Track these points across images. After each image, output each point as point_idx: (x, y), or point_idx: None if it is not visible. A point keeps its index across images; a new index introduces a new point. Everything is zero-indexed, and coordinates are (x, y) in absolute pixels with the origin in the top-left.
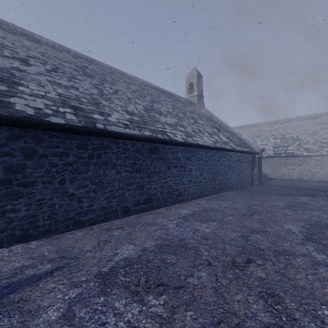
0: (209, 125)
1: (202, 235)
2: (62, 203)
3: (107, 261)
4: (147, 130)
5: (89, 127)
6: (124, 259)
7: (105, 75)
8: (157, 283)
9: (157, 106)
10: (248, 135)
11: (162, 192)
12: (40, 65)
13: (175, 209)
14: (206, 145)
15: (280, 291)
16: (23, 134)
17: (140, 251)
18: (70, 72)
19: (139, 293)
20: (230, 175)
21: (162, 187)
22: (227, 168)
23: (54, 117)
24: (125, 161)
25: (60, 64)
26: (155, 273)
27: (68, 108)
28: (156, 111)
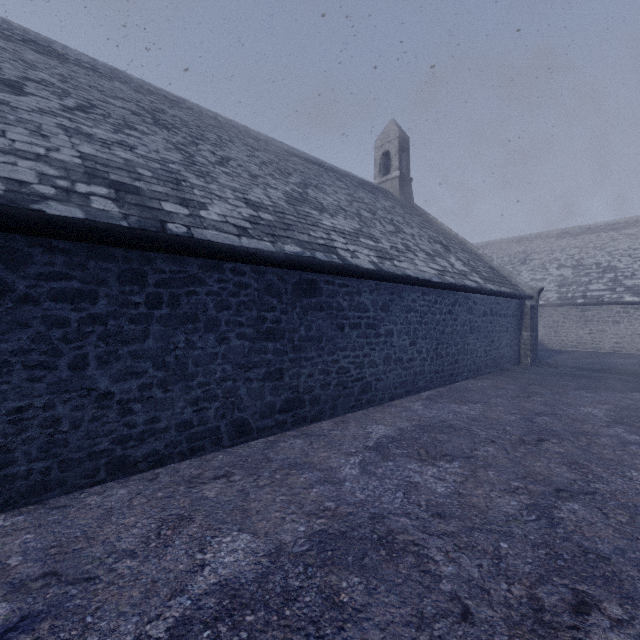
0: (427, 237)
1: (430, 503)
2: (78, 416)
3: (171, 595)
4: (292, 243)
5: (149, 231)
6: (220, 586)
7: (204, 129)
8: None
9: (314, 194)
10: (503, 261)
11: (326, 385)
12: (51, 96)
13: (355, 425)
14: (424, 278)
15: None
16: None
17: (267, 556)
18: (122, 115)
19: None
20: (474, 344)
21: (325, 373)
22: (468, 329)
23: (58, 202)
24: (240, 312)
25: (102, 101)
26: None
27: (101, 186)
28: (313, 205)
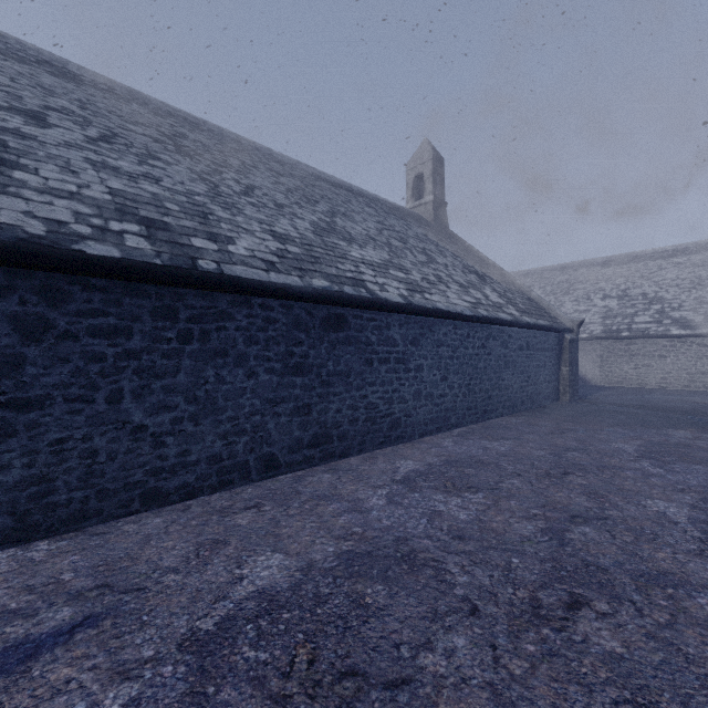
0: (461, 267)
1: (451, 528)
2: (114, 448)
3: (215, 600)
4: (320, 277)
5: (181, 268)
6: (258, 593)
7: (227, 154)
8: (338, 668)
9: (342, 223)
10: (546, 291)
11: (355, 421)
12: (74, 127)
13: (383, 460)
14: (456, 311)
15: (671, 701)
16: (17, 281)
17: (299, 571)
18: (144, 144)
19: (291, 702)
20: (509, 380)
21: (354, 409)
22: (502, 364)
23: (95, 242)
24: (268, 347)
25: (123, 128)
26: (335, 637)
27: (132, 223)
28: (341, 235)
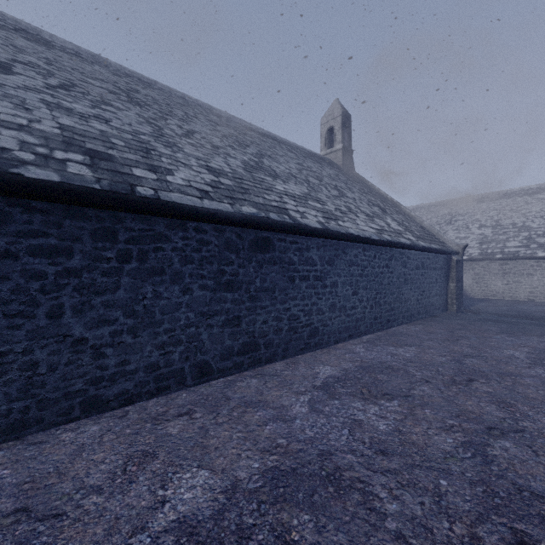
0: (366, 201)
1: (373, 440)
2: (55, 359)
3: (132, 532)
4: (249, 205)
5: (119, 193)
6: (179, 523)
7: (173, 107)
8: None
9: (268, 163)
10: (432, 222)
11: (279, 330)
12: (37, 76)
13: (304, 366)
14: (365, 236)
15: None
16: None
17: (223, 493)
18: (100, 93)
19: None
20: (408, 294)
21: (278, 320)
22: (402, 280)
23: (36, 167)
24: (202, 266)
25: (82, 81)
26: None
27: (77, 153)
28: (267, 172)
